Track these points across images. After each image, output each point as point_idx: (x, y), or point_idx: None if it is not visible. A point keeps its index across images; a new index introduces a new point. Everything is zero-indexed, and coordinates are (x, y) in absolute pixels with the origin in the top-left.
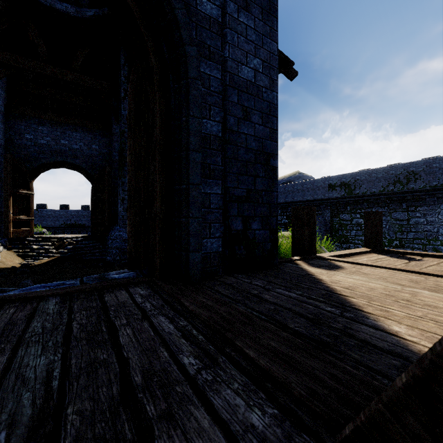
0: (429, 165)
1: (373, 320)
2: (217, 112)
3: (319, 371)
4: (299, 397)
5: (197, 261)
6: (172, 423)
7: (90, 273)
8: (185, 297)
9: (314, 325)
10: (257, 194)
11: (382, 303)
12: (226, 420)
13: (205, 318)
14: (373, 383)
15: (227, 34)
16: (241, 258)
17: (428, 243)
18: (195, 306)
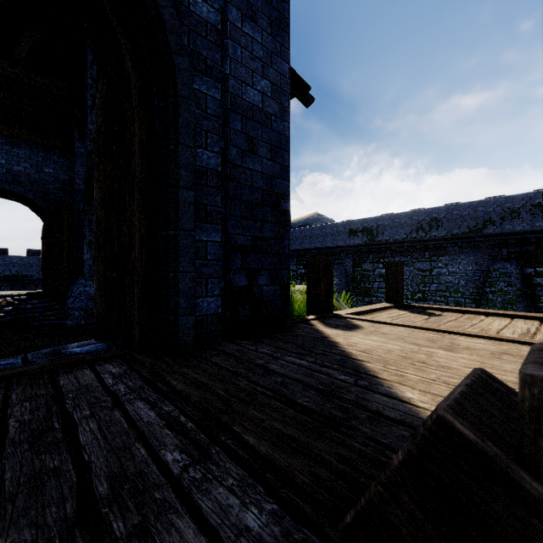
0: (451, 212)
1: (387, 387)
2: (216, 141)
3: (326, 452)
4: (302, 486)
5: (189, 326)
6: (146, 540)
7: (40, 345)
8: (172, 374)
9: (325, 398)
10: (266, 243)
11: (398, 367)
12: (216, 526)
13: (197, 400)
14: (381, 459)
15: (228, 46)
16: (246, 320)
17: (450, 295)
18: (185, 385)
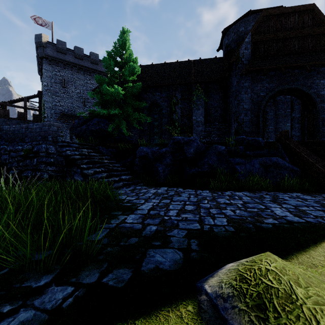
0: None
1: None
2: None
3: None
4: None
5: None
6: None
7: None
8: None
9: None
10: None
11: None
12: None
13: None
14: None
15: None
16: None
17: None
18: None
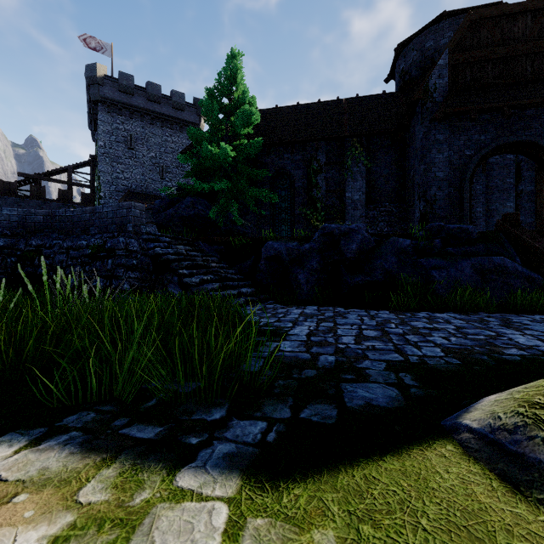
0: None
1: None
2: None
3: None
4: None
5: None
6: None
7: None
8: None
9: None
10: None
11: None
12: None
13: None
14: None
15: None
16: None
17: None
18: None
